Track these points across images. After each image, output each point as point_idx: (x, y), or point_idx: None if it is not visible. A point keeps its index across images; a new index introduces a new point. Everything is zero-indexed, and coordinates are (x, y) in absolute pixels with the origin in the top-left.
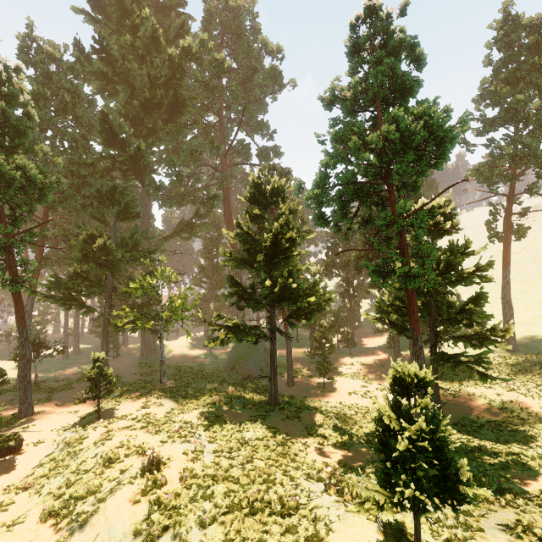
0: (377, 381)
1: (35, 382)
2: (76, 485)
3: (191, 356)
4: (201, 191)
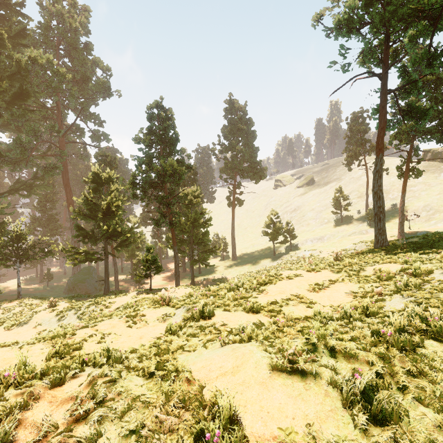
0: (170, 283)
1: None
2: (8, 321)
3: (30, 290)
4: (40, 159)
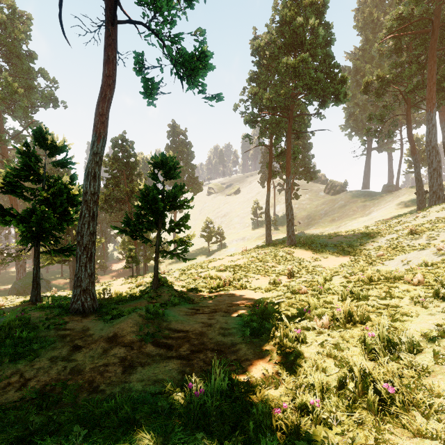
0: None
1: None
2: None
3: None
4: None
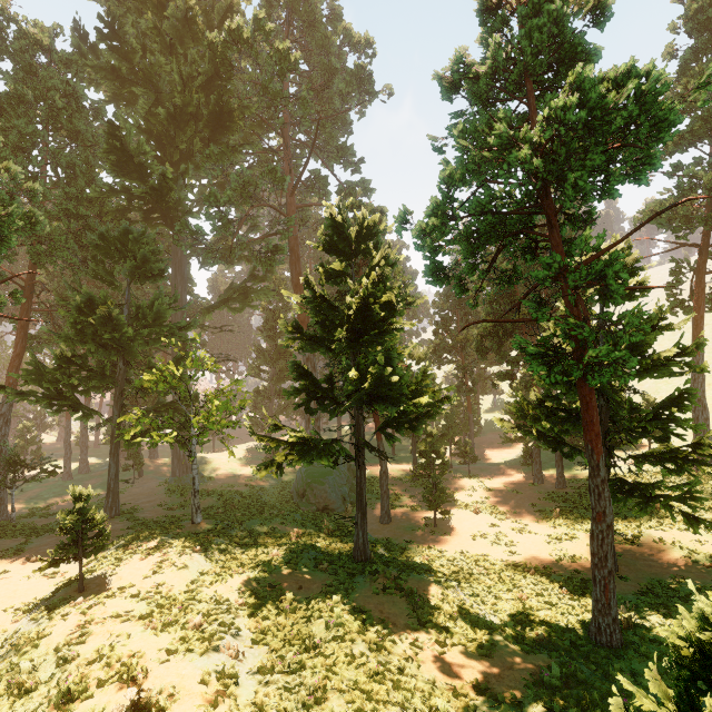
0: (511, 516)
1: (11, 518)
2: None
3: (245, 476)
4: (259, 243)
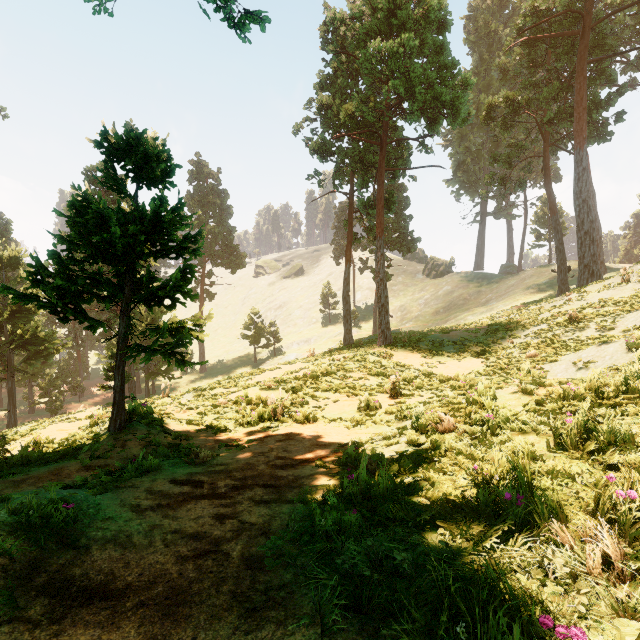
0: None
1: None
2: None
3: None
4: None
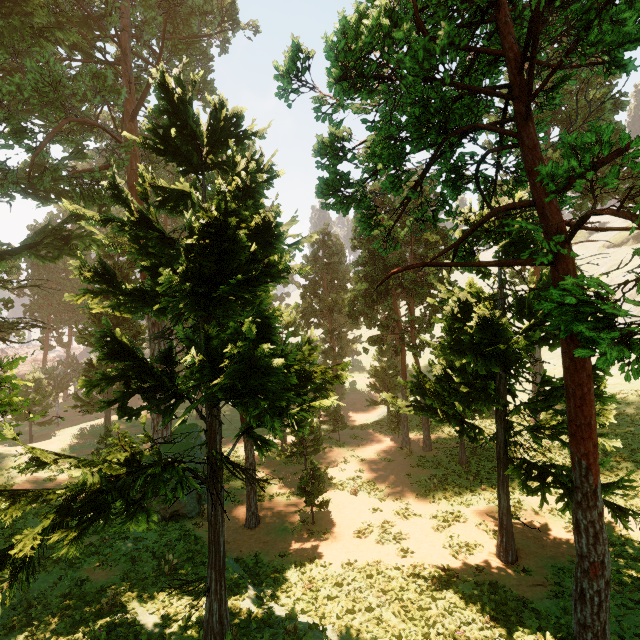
0: (390, 492)
1: None
2: None
3: (64, 478)
4: None
